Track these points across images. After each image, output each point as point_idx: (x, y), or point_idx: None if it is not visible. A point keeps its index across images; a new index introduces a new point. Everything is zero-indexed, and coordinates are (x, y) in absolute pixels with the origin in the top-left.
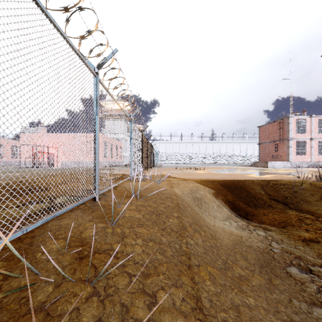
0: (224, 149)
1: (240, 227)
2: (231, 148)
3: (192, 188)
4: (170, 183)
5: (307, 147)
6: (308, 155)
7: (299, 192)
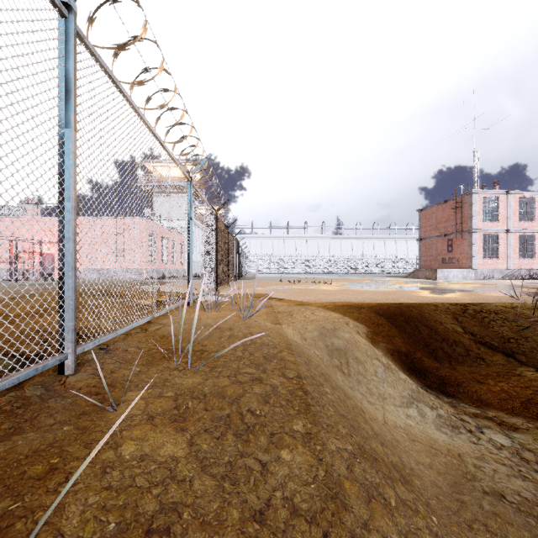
0: (359, 248)
1: (446, 422)
2: (370, 247)
3: (323, 325)
4: (273, 312)
5: (501, 244)
6: (502, 258)
7: (531, 328)
